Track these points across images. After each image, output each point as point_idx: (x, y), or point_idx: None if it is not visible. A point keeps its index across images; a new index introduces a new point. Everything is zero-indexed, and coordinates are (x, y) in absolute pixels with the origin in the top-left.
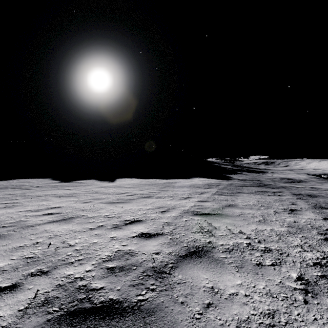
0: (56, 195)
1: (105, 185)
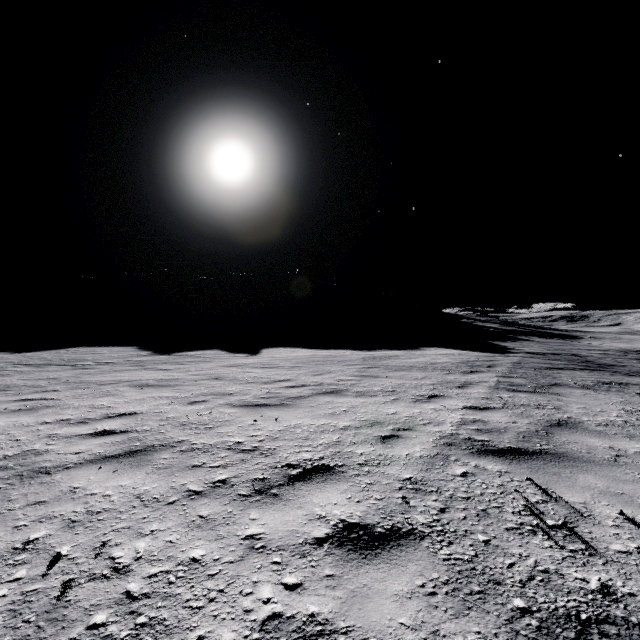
0: (136, 381)
1: (240, 362)
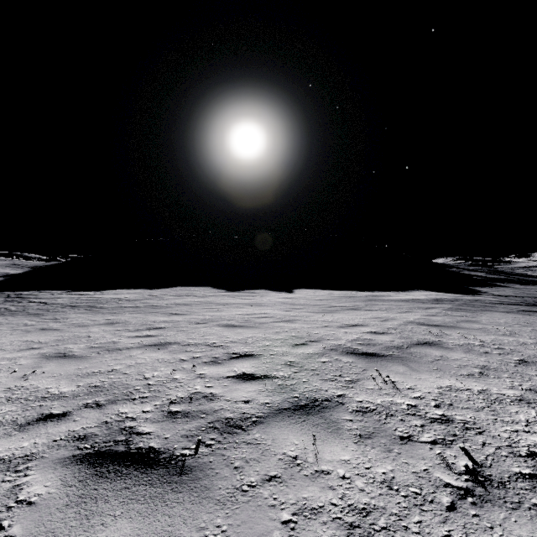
0: (243, 303)
1: (287, 296)
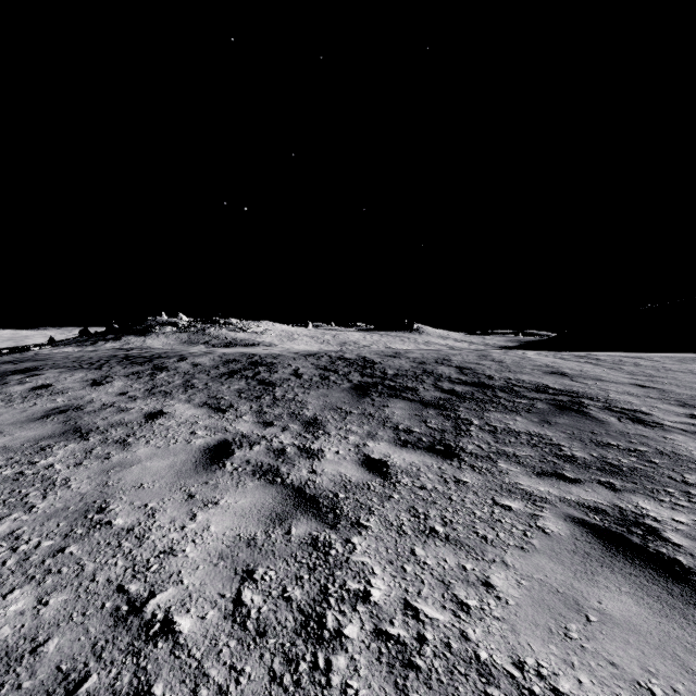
0: None
1: None
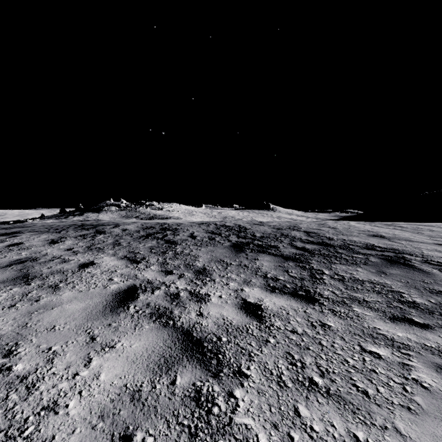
0: None
1: None
